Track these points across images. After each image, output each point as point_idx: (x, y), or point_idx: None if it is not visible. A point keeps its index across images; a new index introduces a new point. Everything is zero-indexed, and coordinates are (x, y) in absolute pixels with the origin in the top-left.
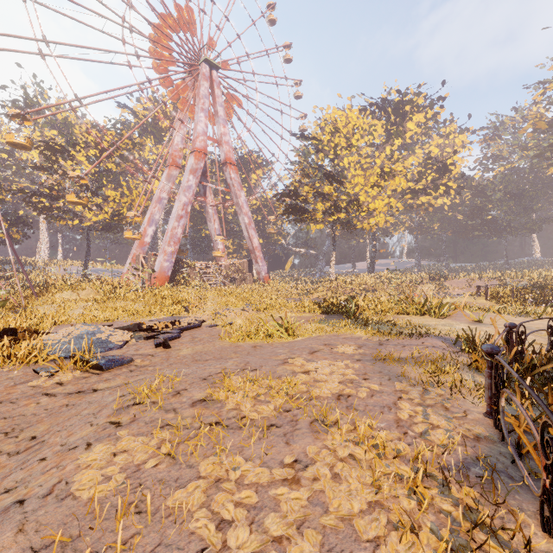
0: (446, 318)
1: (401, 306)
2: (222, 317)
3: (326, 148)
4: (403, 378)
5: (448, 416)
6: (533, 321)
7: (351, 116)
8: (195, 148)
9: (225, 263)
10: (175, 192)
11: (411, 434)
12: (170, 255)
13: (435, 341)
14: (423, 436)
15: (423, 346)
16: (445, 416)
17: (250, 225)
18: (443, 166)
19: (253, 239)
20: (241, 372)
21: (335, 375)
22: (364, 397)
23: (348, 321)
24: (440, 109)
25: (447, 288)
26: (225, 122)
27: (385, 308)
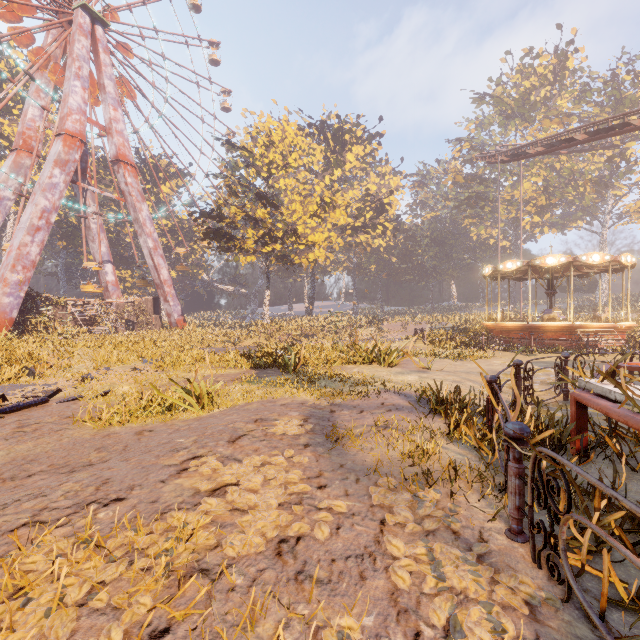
0: (395, 366)
1: (348, 354)
2: (92, 383)
3: (258, 163)
4: (377, 474)
5: (468, 557)
6: (472, 365)
7: (288, 130)
8: (65, 129)
9: (118, 300)
10: (30, 191)
11: (428, 633)
12: (16, 286)
13: (397, 400)
14: (454, 639)
15: (385, 410)
16: (464, 558)
17: (156, 250)
18: (381, 205)
19: (161, 270)
20: (79, 514)
21: (272, 489)
22: (325, 537)
23: (287, 378)
24: (377, 145)
25: (385, 331)
26: (118, 103)
27: (330, 357)
